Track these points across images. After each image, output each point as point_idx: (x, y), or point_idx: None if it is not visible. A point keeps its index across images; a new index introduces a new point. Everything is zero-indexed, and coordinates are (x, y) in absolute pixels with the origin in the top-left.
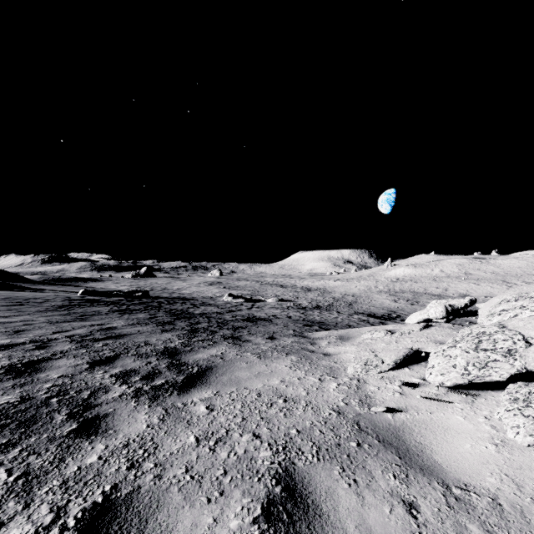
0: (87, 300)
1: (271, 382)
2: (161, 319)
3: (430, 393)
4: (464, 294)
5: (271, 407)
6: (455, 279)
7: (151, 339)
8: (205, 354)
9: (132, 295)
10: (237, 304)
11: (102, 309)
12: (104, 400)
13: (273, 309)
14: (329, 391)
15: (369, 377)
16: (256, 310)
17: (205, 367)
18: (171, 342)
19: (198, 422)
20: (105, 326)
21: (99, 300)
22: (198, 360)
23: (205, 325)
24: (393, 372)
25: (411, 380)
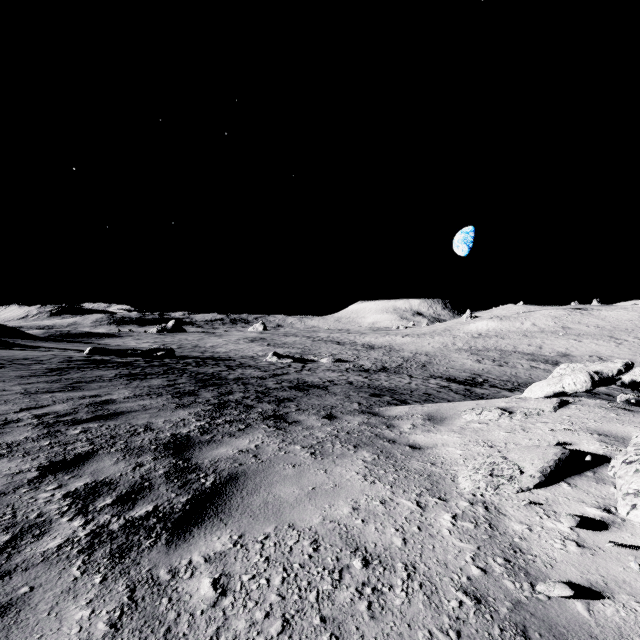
0: (92, 361)
1: (336, 511)
2: (181, 388)
3: (638, 546)
4: (563, 353)
5: (340, 583)
6: (551, 334)
7: (157, 420)
8: (231, 447)
9: (152, 355)
10: (283, 366)
11: (107, 373)
12: (24, 561)
13: (328, 371)
14: (442, 536)
15: (503, 501)
16: (307, 374)
17: (227, 475)
18: (184, 425)
19: (187, 635)
20: (100, 399)
21: (108, 361)
22: (217, 461)
23: (239, 397)
24: (543, 491)
25: (585, 512)
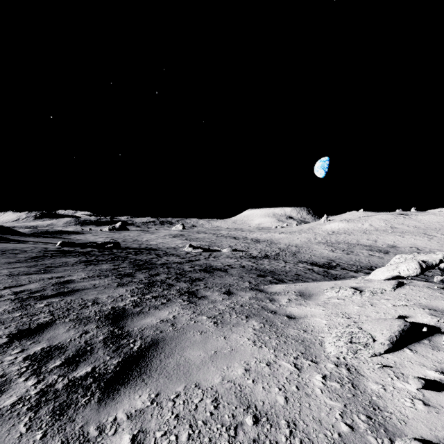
0: (61, 251)
1: (232, 372)
2: (123, 271)
3: None
4: (391, 245)
5: (235, 439)
6: (383, 232)
7: (102, 295)
8: (155, 317)
9: (104, 246)
10: (196, 254)
11: (71, 260)
12: None
13: (228, 258)
14: (315, 394)
15: (361, 363)
16: (213, 260)
17: (150, 341)
18: (122, 300)
19: None
20: (63, 279)
21: (73, 251)
22: (144, 329)
23: (163, 277)
24: (391, 356)
25: (427, 374)
